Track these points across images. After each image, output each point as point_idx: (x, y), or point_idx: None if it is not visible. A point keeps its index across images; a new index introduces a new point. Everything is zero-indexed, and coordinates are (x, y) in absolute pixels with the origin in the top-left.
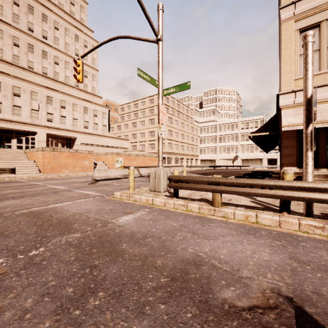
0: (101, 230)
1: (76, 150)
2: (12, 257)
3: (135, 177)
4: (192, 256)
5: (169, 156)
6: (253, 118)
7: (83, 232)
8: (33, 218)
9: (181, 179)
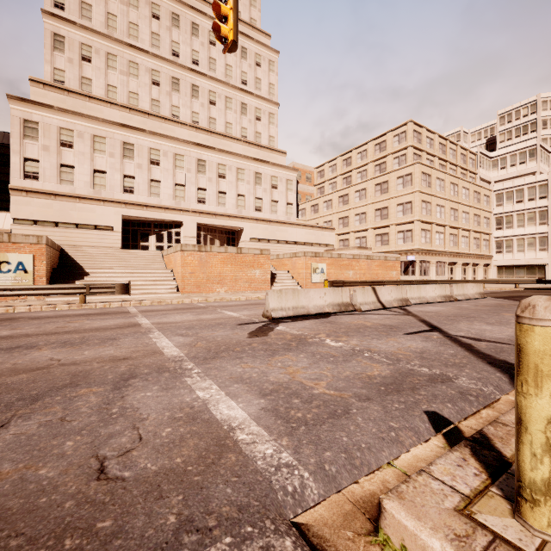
0: None
1: (239, 249)
2: None
3: (369, 309)
4: None
5: (423, 259)
6: None
7: None
8: None
9: None
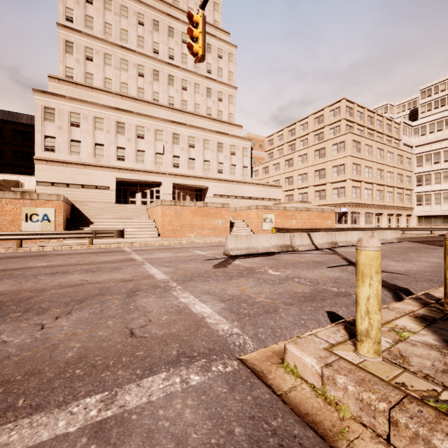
0: None
1: (205, 204)
2: None
3: (304, 250)
4: None
5: (354, 210)
6: None
7: None
8: None
9: None
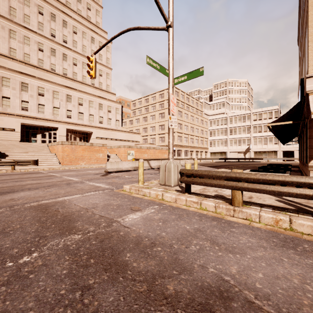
0: (104, 231)
1: (91, 144)
2: (0, 263)
3: (145, 169)
4: (216, 281)
5: (179, 149)
6: (267, 108)
7: (84, 234)
8: (39, 212)
9: (194, 173)
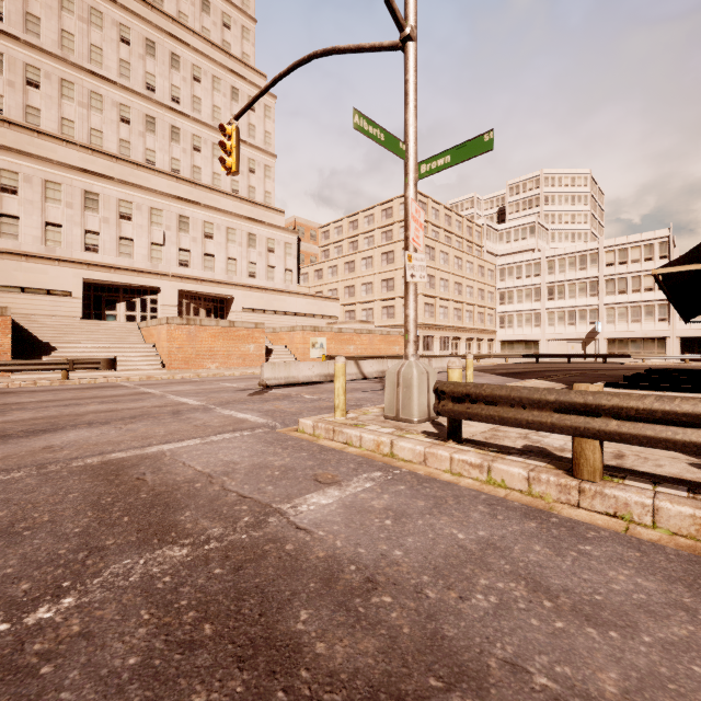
0: (247, 539)
1: (231, 323)
2: None
3: (351, 379)
4: None
5: (427, 333)
6: (641, 236)
7: (196, 544)
8: (100, 483)
9: (473, 392)
